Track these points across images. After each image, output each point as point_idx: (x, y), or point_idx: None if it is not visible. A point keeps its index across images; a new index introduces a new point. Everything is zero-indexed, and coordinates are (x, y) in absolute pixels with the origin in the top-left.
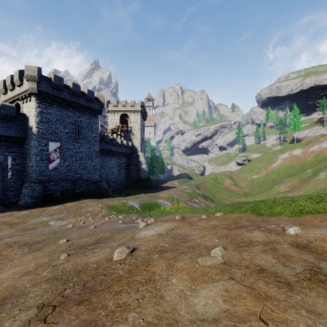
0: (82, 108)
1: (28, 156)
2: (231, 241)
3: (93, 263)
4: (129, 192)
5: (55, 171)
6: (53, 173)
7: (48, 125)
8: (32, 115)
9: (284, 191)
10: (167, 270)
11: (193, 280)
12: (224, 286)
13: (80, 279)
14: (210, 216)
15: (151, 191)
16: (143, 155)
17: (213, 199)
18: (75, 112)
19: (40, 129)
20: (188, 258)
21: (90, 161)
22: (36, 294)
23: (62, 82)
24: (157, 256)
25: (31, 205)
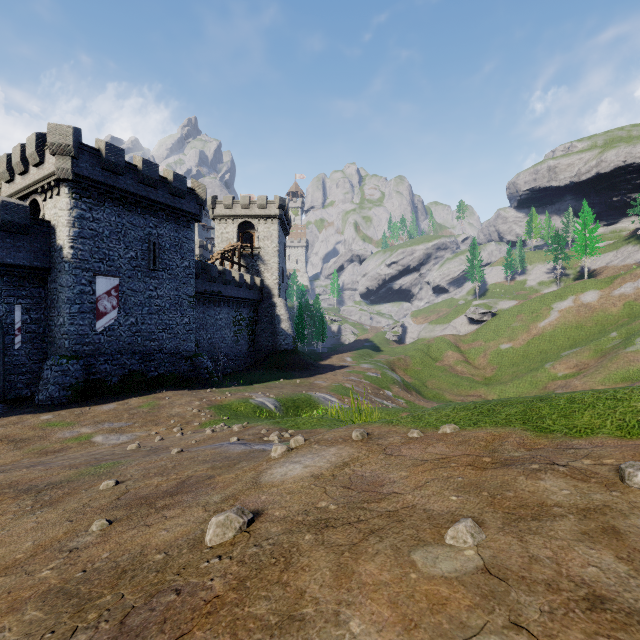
0: (161, 209)
1: (55, 304)
2: (492, 503)
3: (158, 549)
4: (256, 377)
5: (108, 335)
6: (105, 339)
7: (95, 244)
8: (63, 224)
9: (565, 375)
10: (337, 585)
11: (408, 627)
12: None
13: (119, 599)
14: (429, 434)
15: (299, 374)
16: (284, 302)
17: (422, 390)
18: (148, 218)
19: (78, 250)
20: (389, 549)
21: (178, 315)
22: (5, 639)
23: (122, 157)
24: (310, 540)
25: (60, 403)
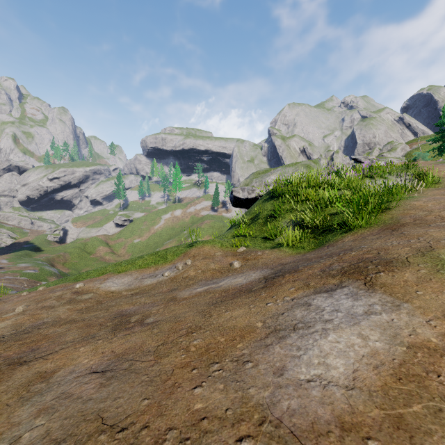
0: None
1: None
2: (36, 301)
3: None
4: None
5: None
6: None
7: None
8: None
9: None
10: None
11: None
12: (16, 318)
13: None
14: (32, 292)
15: None
16: None
17: None
18: None
19: None
20: None
21: None
22: None
23: None
24: None
25: None
